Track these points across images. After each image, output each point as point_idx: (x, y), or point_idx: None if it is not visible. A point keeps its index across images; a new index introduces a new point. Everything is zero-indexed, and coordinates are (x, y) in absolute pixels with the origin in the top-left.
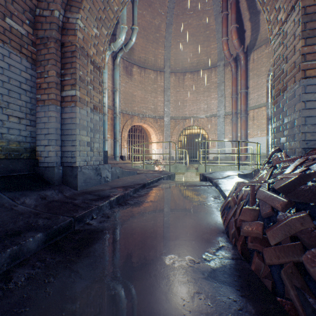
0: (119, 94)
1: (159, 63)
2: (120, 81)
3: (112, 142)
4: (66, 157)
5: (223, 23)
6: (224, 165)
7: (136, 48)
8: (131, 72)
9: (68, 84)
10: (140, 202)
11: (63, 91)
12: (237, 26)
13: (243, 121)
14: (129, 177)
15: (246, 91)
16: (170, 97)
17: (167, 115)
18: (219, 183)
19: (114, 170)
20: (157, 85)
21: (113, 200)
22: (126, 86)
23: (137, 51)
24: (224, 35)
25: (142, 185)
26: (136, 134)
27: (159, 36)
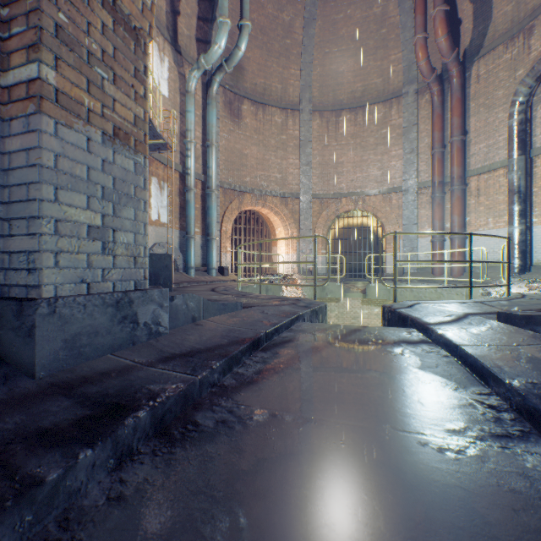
0: (216, 152)
1: (291, 95)
2: (218, 129)
3: (204, 241)
4: (14, 269)
5: (417, 6)
6: (439, 286)
7: (248, 67)
8: (238, 112)
9: (21, 46)
10: (238, 420)
11: (8, 71)
12: (446, 10)
13: (456, 199)
14: (222, 317)
15: (462, 138)
16: (311, 157)
17: (305, 191)
18: (461, 342)
19: (182, 301)
20: (287, 136)
21: (136, 425)
22: (230, 137)
23: (250, 73)
24: (420, 30)
25: (250, 343)
26: (248, 228)
27: (291, 43)
